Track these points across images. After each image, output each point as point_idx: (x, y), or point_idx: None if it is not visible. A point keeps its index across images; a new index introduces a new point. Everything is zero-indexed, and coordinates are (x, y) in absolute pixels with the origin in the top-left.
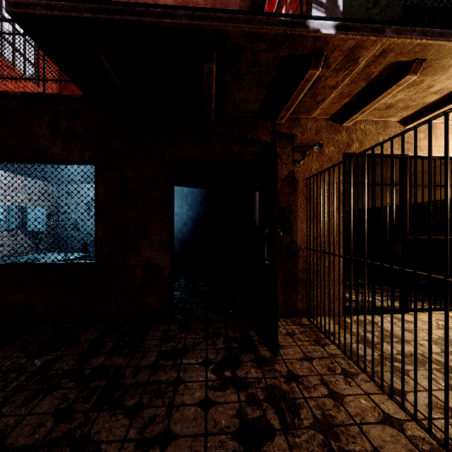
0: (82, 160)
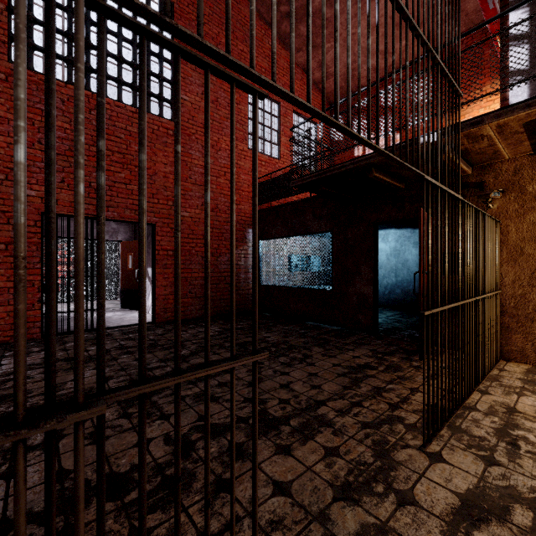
0: (326, 231)
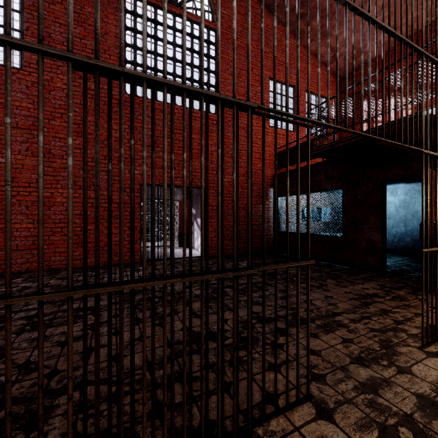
0: (337, 188)
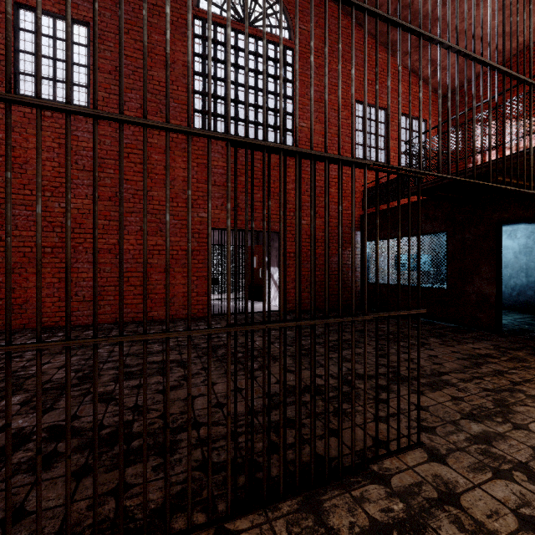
0: (440, 231)
